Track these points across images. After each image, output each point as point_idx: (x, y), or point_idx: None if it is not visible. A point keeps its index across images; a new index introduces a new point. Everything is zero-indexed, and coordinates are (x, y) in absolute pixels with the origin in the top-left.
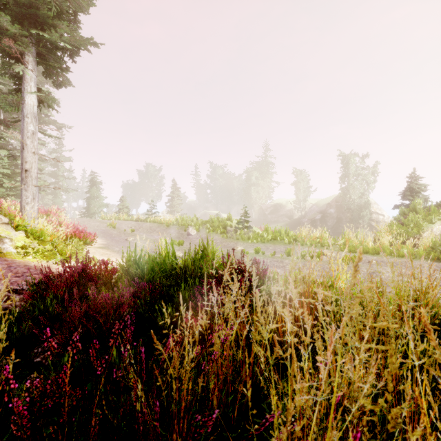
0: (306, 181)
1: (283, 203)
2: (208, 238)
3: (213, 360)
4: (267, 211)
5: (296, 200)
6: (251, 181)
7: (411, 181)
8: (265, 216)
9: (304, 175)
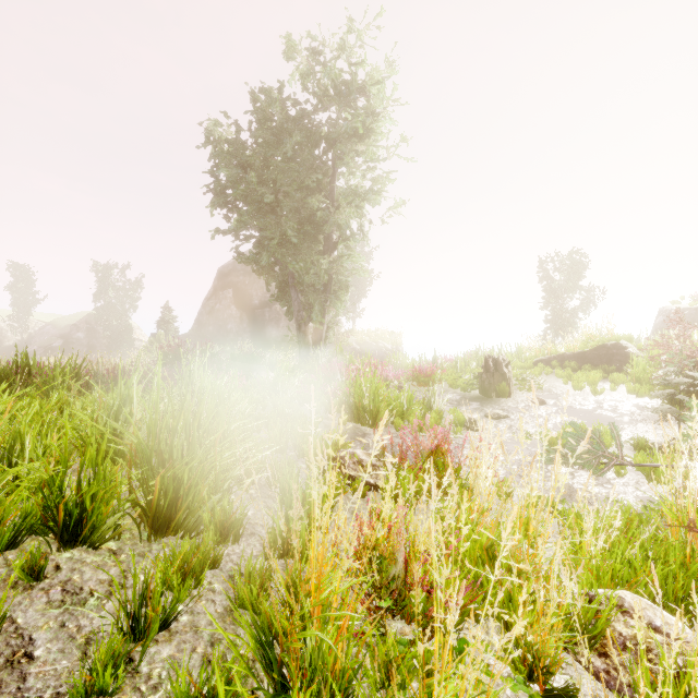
0: (32, 284)
1: None
2: None
3: None
4: None
5: (11, 314)
6: None
7: (166, 312)
8: None
9: (27, 273)
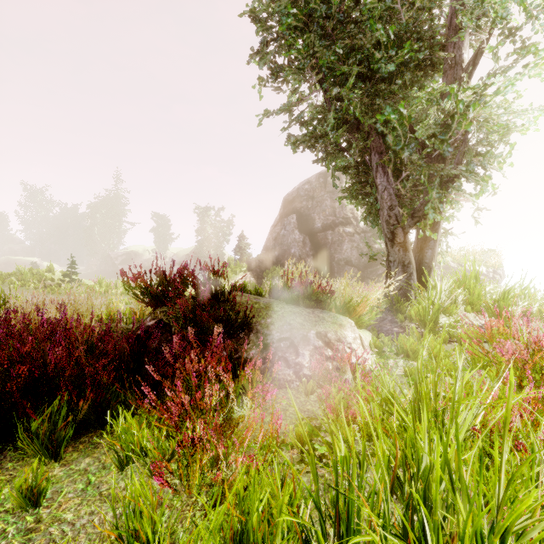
0: (167, 228)
1: (140, 251)
2: (13, 295)
3: (11, 319)
4: (118, 261)
5: (156, 249)
6: (94, 219)
7: (241, 240)
8: (115, 266)
9: (165, 220)
